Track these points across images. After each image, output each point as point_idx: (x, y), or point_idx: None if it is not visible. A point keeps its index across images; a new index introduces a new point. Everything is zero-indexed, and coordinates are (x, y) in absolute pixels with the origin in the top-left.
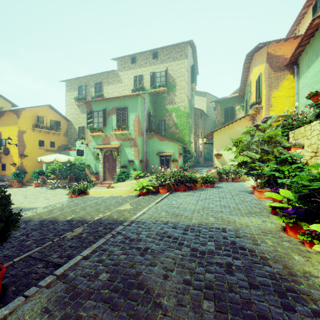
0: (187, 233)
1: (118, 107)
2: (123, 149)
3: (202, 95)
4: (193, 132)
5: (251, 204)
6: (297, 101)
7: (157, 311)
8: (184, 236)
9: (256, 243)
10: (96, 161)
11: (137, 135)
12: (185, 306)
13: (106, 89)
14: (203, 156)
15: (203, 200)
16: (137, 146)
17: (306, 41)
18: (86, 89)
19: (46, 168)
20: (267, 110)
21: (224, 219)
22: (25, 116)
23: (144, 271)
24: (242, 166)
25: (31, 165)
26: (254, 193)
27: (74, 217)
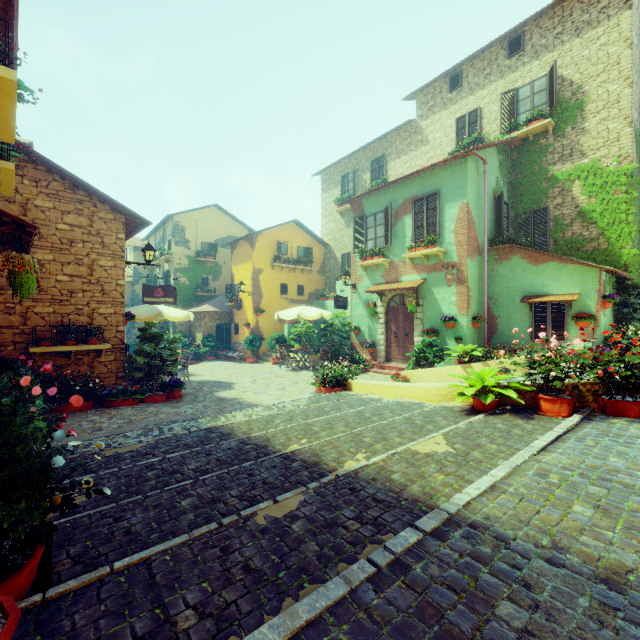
0: None
1: (418, 195)
2: (430, 290)
3: None
4: None
5: None
6: None
7: None
8: None
9: None
10: (372, 320)
11: (464, 255)
12: None
13: (392, 167)
14: None
15: None
16: (465, 282)
17: None
18: (355, 178)
19: (288, 332)
20: None
21: None
22: (261, 244)
23: None
24: None
25: (270, 326)
26: None
27: (301, 448)
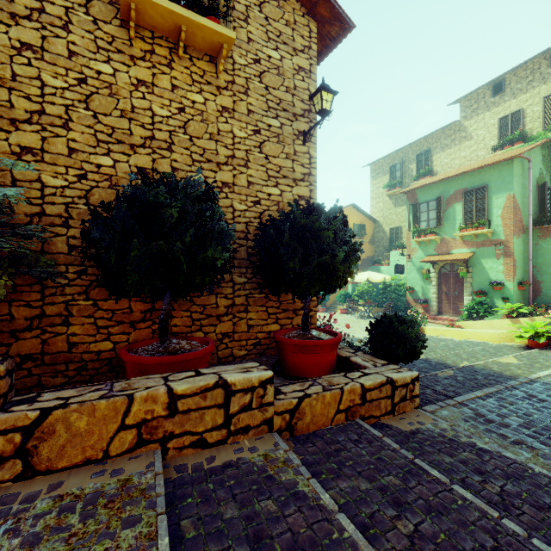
0: None
1: (467, 188)
2: (478, 261)
3: None
4: None
5: None
6: None
7: None
8: None
9: None
10: (424, 282)
11: (510, 235)
12: None
13: (437, 159)
14: None
15: None
16: (512, 256)
17: None
18: (402, 167)
19: (352, 290)
20: None
21: None
22: None
23: None
24: None
25: None
26: None
27: (428, 357)
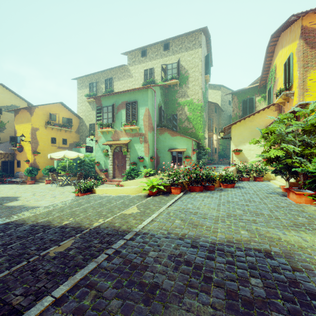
0: (214, 258)
1: (128, 101)
2: (133, 145)
3: (216, 89)
4: (207, 128)
5: (291, 211)
6: None
7: None
8: (211, 264)
9: None
10: (106, 158)
11: (147, 130)
12: None
13: (116, 84)
14: (218, 153)
15: (225, 203)
16: (147, 142)
17: None
18: (97, 85)
19: (57, 165)
20: (302, 95)
21: (263, 234)
22: (38, 113)
23: None
24: (272, 163)
25: (44, 162)
26: (288, 195)
27: (70, 222)
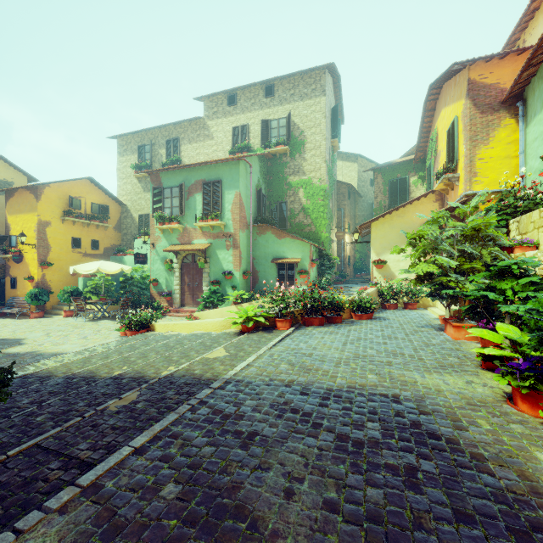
0: (327, 405)
1: (206, 180)
2: (215, 252)
3: (350, 160)
4: (335, 224)
5: (442, 350)
6: (523, 165)
7: None
8: (323, 410)
9: (460, 425)
10: (169, 273)
11: (238, 229)
12: None
13: (185, 150)
14: (353, 265)
15: (354, 341)
16: (239, 248)
17: (541, 57)
18: (152, 150)
19: (84, 285)
20: (469, 182)
21: (395, 378)
22: (49, 196)
23: (247, 480)
24: (424, 282)
25: (60, 279)
26: (445, 329)
27: (126, 371)
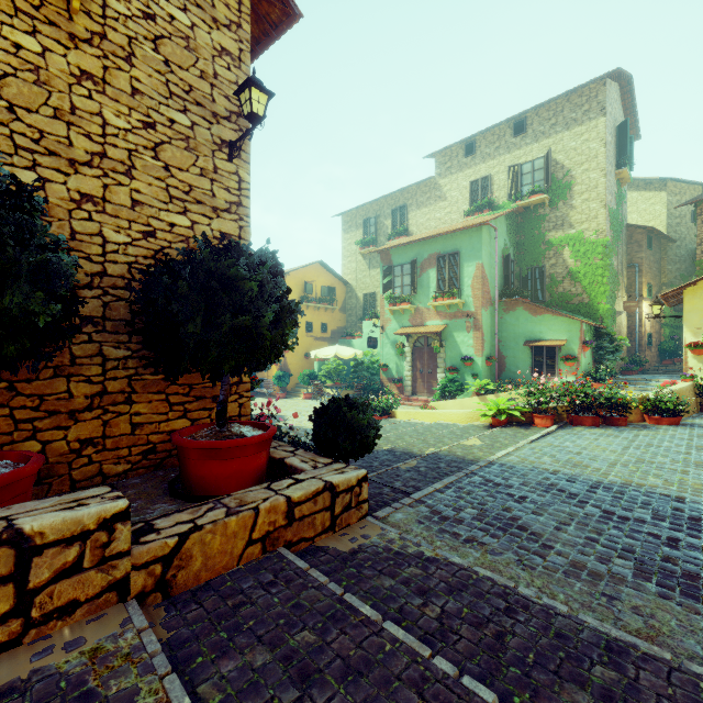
0: (595, 492)
1: (441, 253)
2: (451, 334)
3: (652, 188)
4: (624, 287)
5: None
6: None
7: (548, 551)
8: (590, 494)
9: None
10: (399, 358)
11: (480, 306)
12: (588, 556)
13: (413, 217)
14: (657, 346)
15: (640, 447)
16: (481, 329)
17: None
18: (377, 223)
19: (318, 369)
20: None
21: (687, 485)
22: (289, 284)
23: (524, 517)
24: None
25: (297, 363)
26: None
27: (394, 447)
